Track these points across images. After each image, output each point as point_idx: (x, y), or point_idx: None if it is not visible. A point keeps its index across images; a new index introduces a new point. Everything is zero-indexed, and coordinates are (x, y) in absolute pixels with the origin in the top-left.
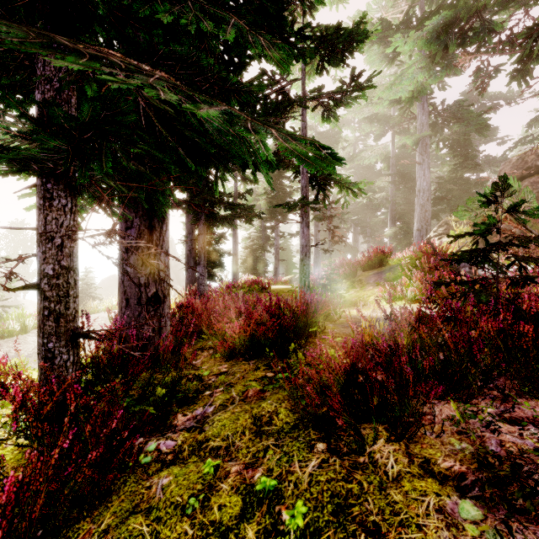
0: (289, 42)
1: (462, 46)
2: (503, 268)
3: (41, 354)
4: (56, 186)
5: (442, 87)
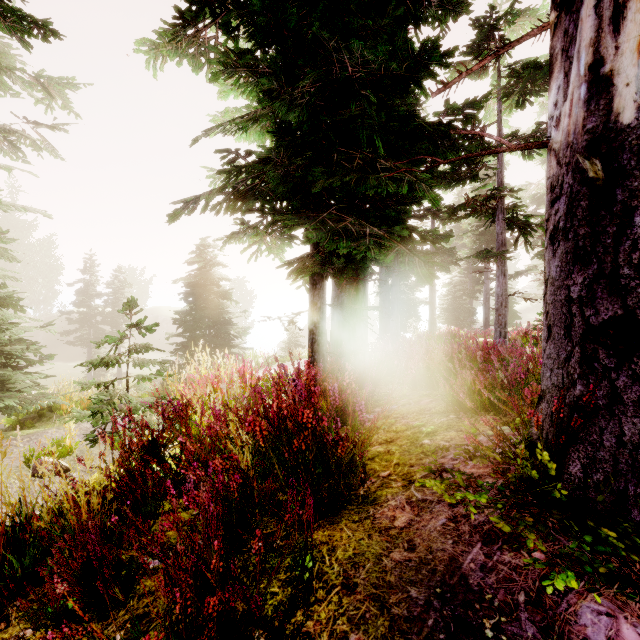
0: (458, 144)
1: None
2: None
3: (311, 361)
4: (317, 278)
5: None
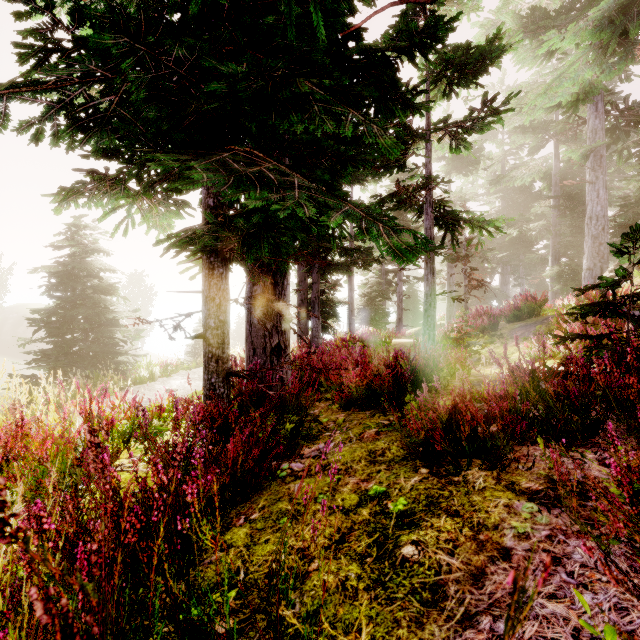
0: (405, 99)
1: None
2: (638, 321)
3: (207, 386)
4: (216, 259)
5: (626, 77)
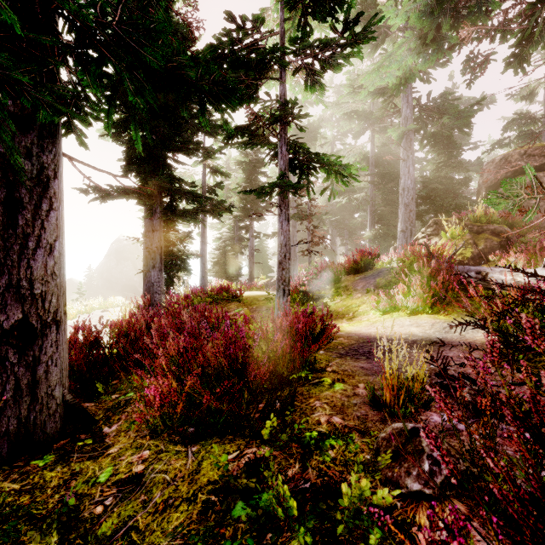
0: None
1: (455, 27)
2: None
3: None
4: None
5: (427, 79)
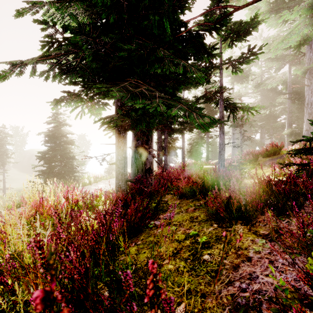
0: (208, 52)
1: None
2: None
3: (117, 186)
4: (121, 129)
5: None
